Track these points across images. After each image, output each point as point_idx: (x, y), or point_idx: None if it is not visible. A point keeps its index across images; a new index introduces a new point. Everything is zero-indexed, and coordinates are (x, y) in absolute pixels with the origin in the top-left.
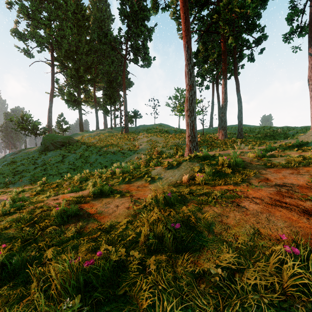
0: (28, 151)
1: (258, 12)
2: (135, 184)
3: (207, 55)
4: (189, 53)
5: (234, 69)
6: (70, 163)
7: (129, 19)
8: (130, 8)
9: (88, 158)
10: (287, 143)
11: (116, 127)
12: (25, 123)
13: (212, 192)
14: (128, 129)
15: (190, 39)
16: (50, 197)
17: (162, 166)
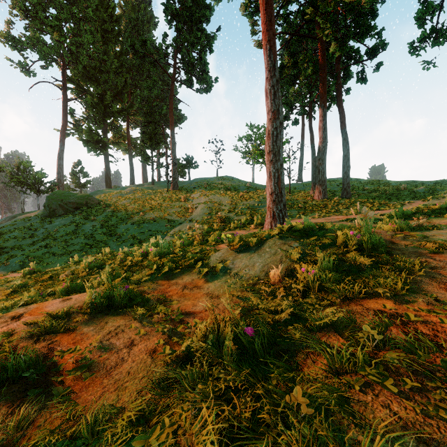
0: (25, 217)
1: (373, 8)
2: (179, 281)
3: (296, 74)
4: (272, 60)
5: (338, 93)
6: (87, 235)
7: (179, 19)
8: (180, 2)
9: (115, 227)
10: (427, 205)
11: (160, 181)
12: (22, 174)
13: (353, 324)
14: (178, 185)
15: (275, 37)
16: (15, 307)
17: (229, 247)
